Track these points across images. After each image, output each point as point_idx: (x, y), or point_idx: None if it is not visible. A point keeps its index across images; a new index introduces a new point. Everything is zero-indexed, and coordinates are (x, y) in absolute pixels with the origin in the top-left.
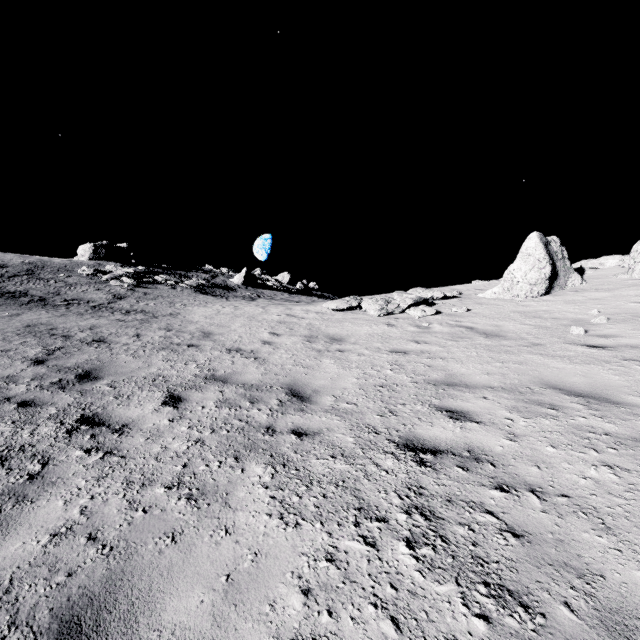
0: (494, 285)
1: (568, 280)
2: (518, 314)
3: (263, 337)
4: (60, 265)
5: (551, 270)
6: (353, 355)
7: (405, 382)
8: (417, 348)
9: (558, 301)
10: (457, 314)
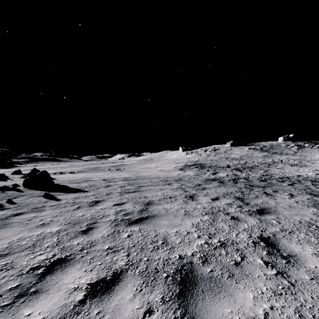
0: None
1: None
2: None
3: None
4: (276, 144)
5: None
6: None
7: None
8: None
9: None
10: None
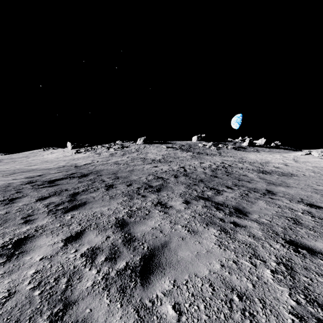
0: None
1: None
2: None
3: (281, 161)
4: (193, 144)
5: None
6: (309, 164)
7: (322, 167)
8: None
9: None
10: None
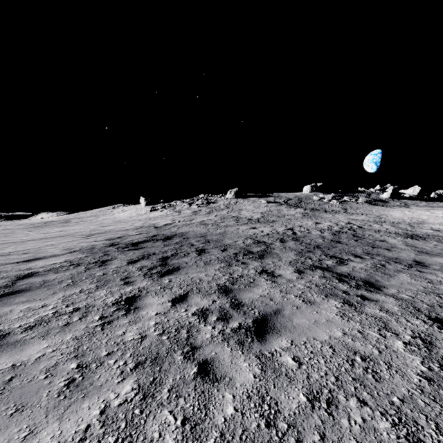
0: None
1: None
2: None
3: None
4: (304, 196)
5: None
6: None
7: None
8: None
9: None
10: None
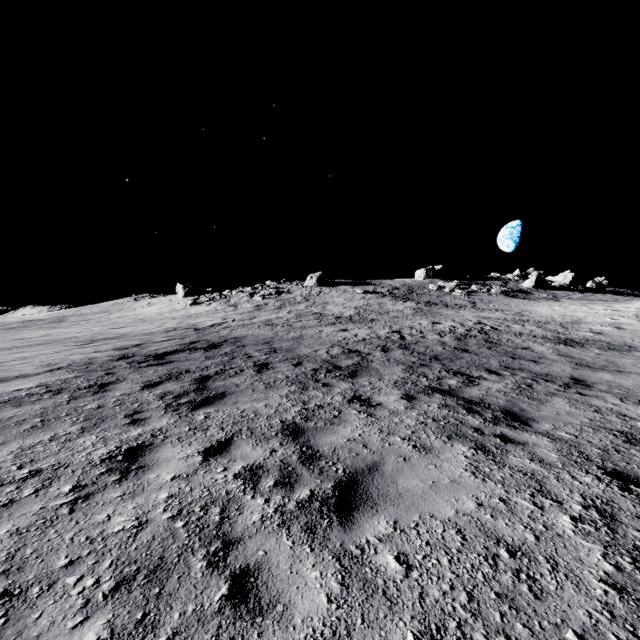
0: None
1: None
2: None
3: (608, 320)
4: (416, 285)
5: None
6: None
7: None
8: None
9: None
10: None
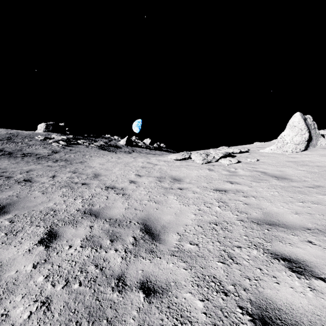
0: (268, 145)
1: (318, 141)
2: (291, 163)
3: (131, 178)
4: (27, 134)
5: (308, 135)
6: (189, 192)
7: (233, 220)
8: (233, 187)
9: (315, 154)
10: (251, 163)
